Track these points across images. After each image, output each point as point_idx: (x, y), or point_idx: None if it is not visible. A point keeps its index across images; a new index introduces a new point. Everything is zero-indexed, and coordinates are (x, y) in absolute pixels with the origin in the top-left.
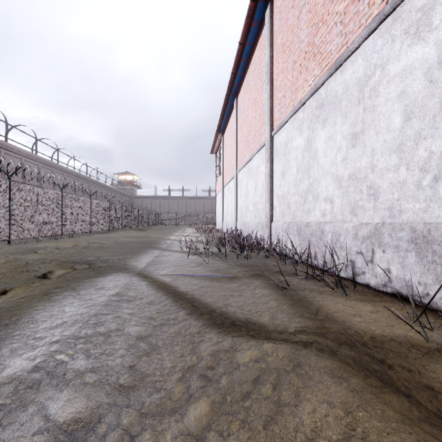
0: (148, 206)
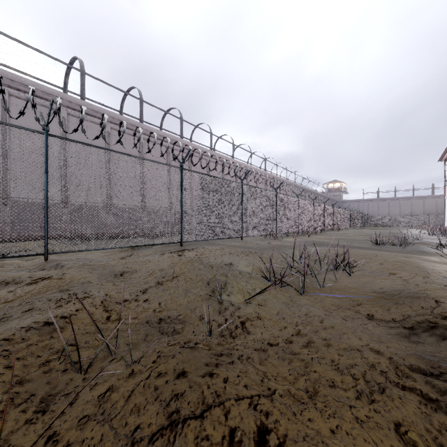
0: (362, 210)
